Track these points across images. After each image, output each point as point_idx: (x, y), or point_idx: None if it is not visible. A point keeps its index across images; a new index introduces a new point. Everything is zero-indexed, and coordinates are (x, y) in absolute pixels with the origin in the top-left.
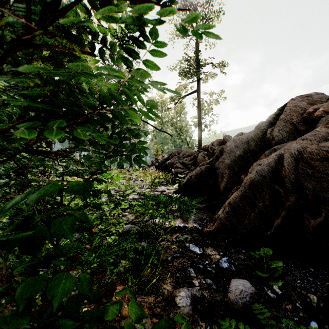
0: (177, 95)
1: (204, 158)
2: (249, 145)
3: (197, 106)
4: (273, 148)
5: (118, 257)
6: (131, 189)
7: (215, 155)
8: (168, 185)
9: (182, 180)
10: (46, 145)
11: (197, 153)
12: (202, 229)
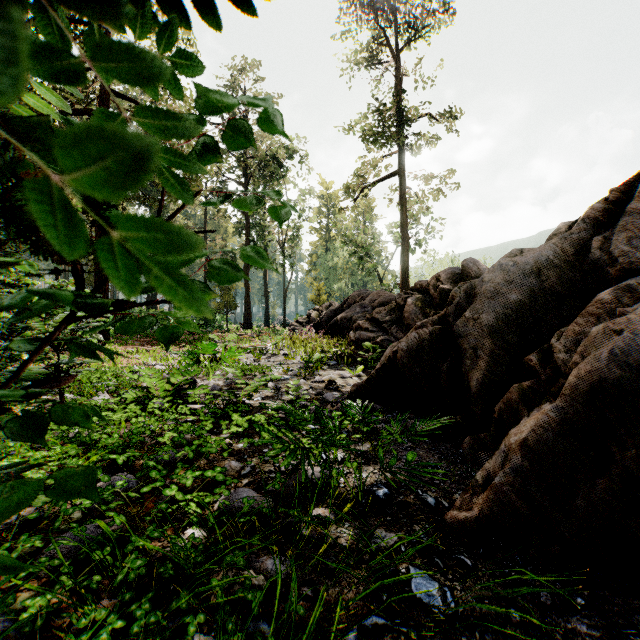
0: (359, 181)
1: (420, 308)
2: (542, 278)
3: (400, 202)
4: (625, 286)
5: (187, 633)
6: (256, 384)
7: (454, 303)
8: (341, 367)
9: (372, 357)
10: (96, 283)
11: (402, 299)
12: (436, 503)
